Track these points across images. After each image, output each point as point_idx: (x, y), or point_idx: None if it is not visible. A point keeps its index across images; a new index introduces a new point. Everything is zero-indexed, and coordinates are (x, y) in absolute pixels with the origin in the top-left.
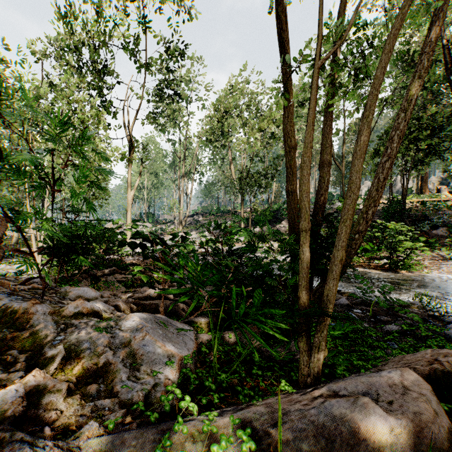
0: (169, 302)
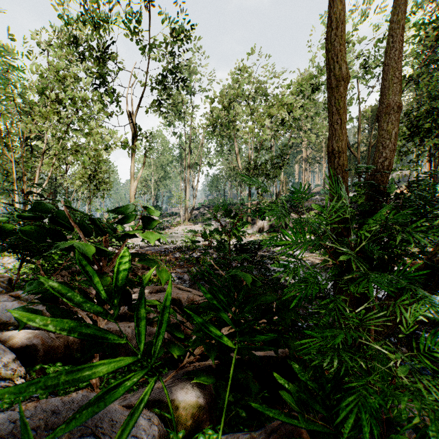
0: None
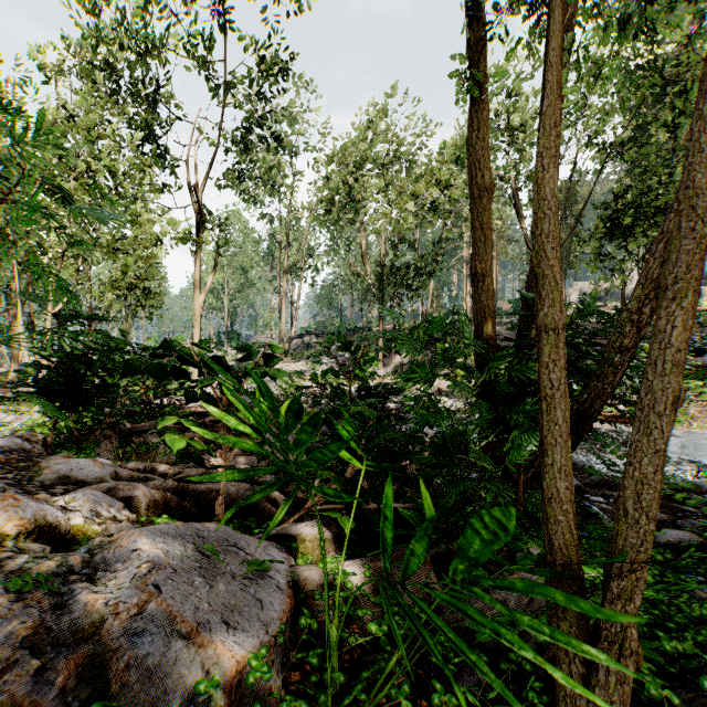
0: (246, 487)
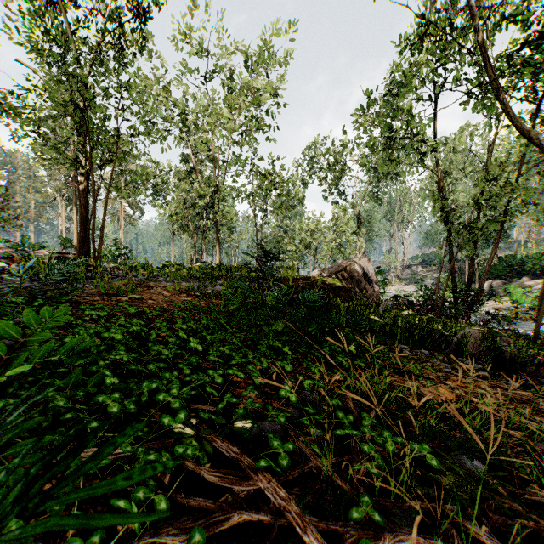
0: None
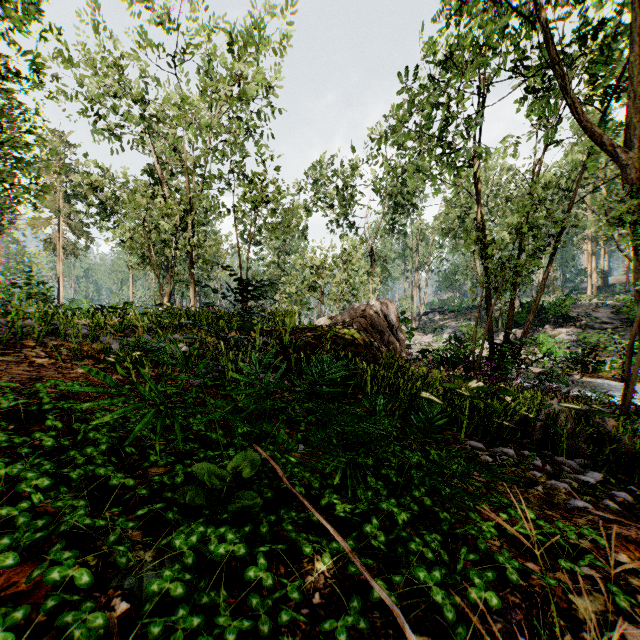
0: None
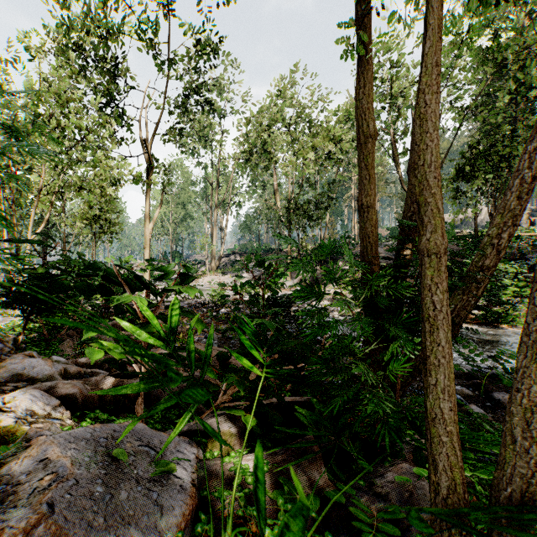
0: None
